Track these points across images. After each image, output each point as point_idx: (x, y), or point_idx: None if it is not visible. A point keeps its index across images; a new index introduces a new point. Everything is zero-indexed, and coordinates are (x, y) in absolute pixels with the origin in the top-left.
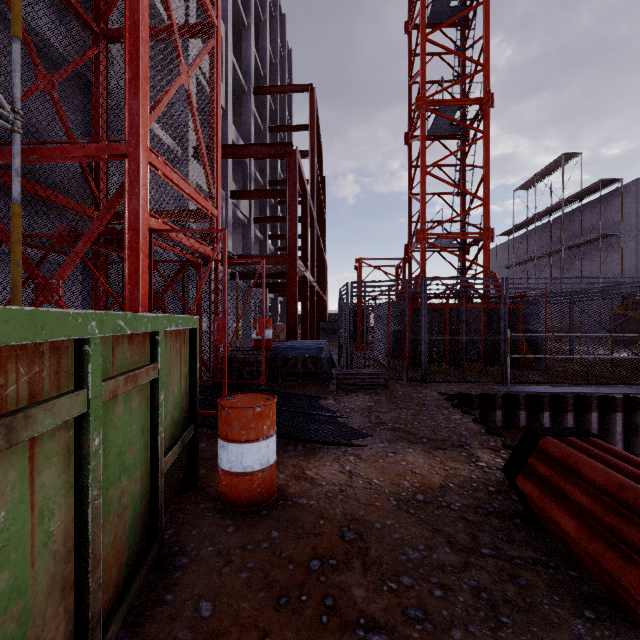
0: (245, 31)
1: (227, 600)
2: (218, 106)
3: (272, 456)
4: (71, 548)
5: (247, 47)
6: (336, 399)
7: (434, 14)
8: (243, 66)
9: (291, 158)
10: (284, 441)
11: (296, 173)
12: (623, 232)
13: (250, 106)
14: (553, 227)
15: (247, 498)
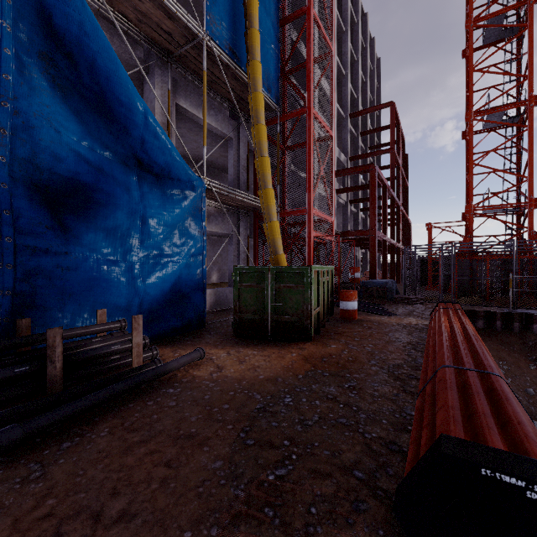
0: (344, 79)
1: (344, 325)
2: (333, 172)
3: (355, 307)
4: (322, 301)
5: (345, 89)
6: (390, 305)
7: (488, 39)
8: (343, 102)
9: (372, 172)
10: (361, 313)
11: (375, 181)
12: None
13: (347, 127)
14: None
15: (348, 317)
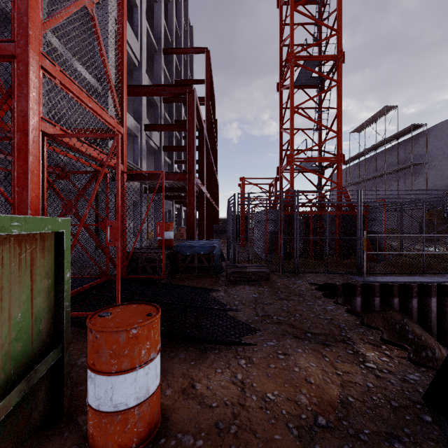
0: (156, 6)
1: None
2: (124, 39)
3: (153, 383)
4: None
5: (158, 18)
6: (226, 291)
7: None
8: (155, 32)
9: (190, 97)
10: (176, 340)
11: (194, 108)
12: (427, 162)
13: (160, 62)
14: (377, 158)
15: (119, 443)
